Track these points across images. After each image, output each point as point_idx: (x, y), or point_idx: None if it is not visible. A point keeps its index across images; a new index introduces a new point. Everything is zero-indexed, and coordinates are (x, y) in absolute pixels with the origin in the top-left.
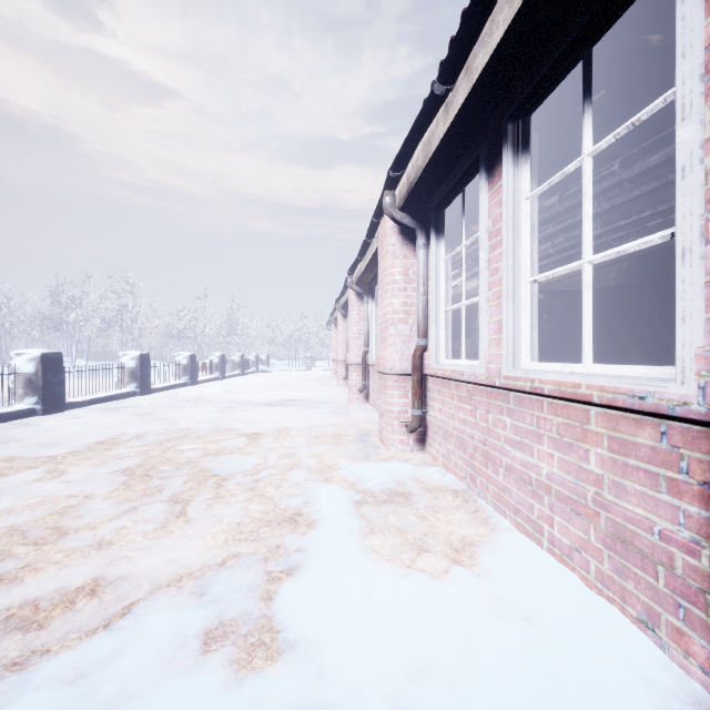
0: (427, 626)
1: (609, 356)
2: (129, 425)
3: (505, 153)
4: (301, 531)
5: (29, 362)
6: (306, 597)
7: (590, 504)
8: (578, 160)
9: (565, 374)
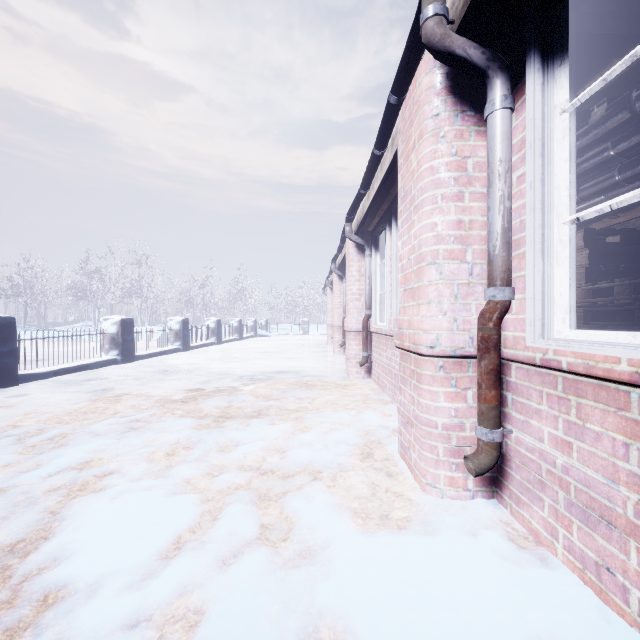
0: None
1: None
2: (63, 410)
3: None
4: None
5: None
6: None
7: None
8: None
9: None
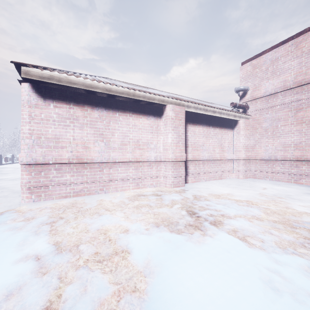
0: None
1: None
2: None
3: None
4: None
5: None
6: None
7: None
8: None
9: None
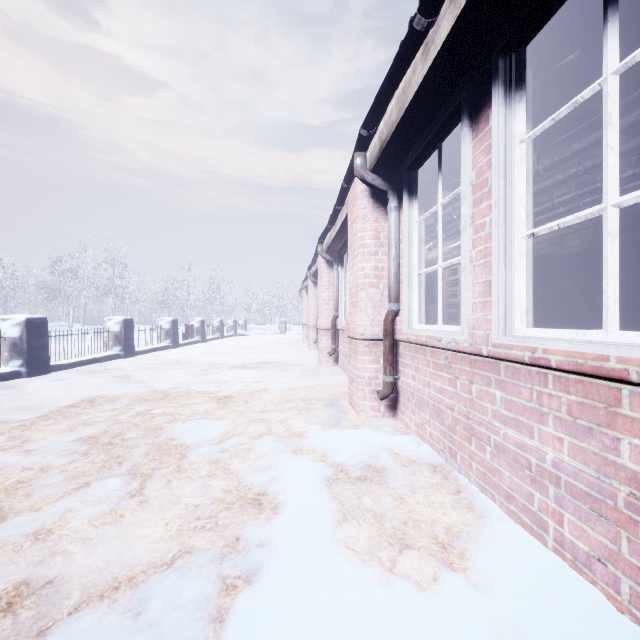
0: None
1: (587, 321)
2: (106, 388)
3: (495, 92)
4: (265, 518)
5: (14, 326)
6: (265, 623)
7: (622, 507)
8: (598, 82)
9: (581, 343)
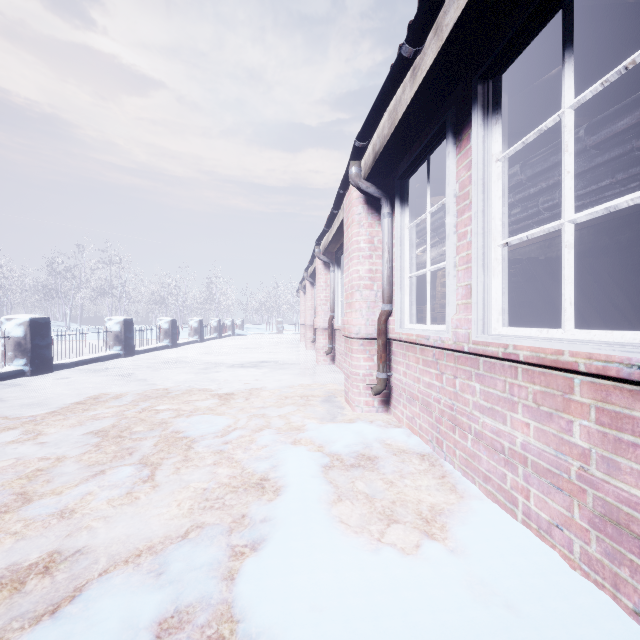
0: (401, 617)
1: None
2: (110, 386)
3: (474, 115)
4: (267, 499)
5: (18, 326)
6: (270, 579)
7: (574, 479)
8: (557, 114)
9: (543, 340)
